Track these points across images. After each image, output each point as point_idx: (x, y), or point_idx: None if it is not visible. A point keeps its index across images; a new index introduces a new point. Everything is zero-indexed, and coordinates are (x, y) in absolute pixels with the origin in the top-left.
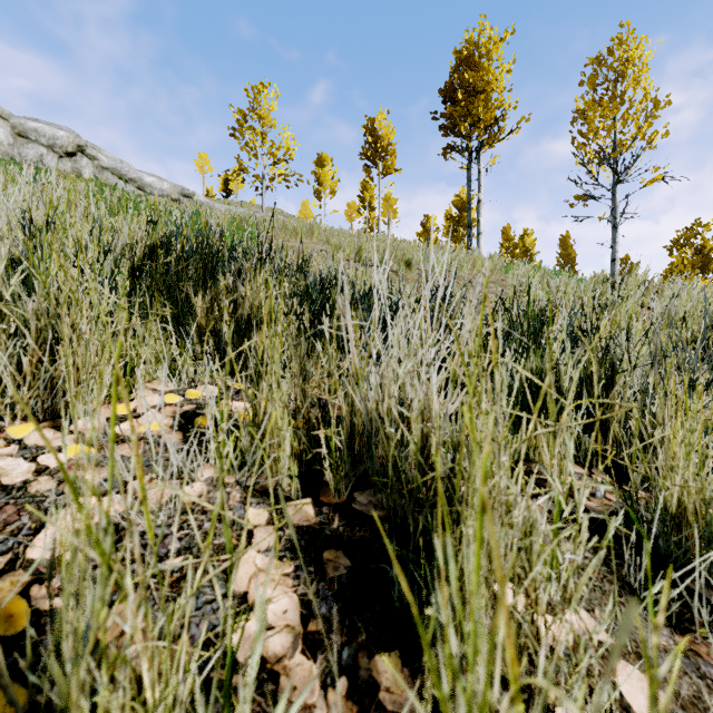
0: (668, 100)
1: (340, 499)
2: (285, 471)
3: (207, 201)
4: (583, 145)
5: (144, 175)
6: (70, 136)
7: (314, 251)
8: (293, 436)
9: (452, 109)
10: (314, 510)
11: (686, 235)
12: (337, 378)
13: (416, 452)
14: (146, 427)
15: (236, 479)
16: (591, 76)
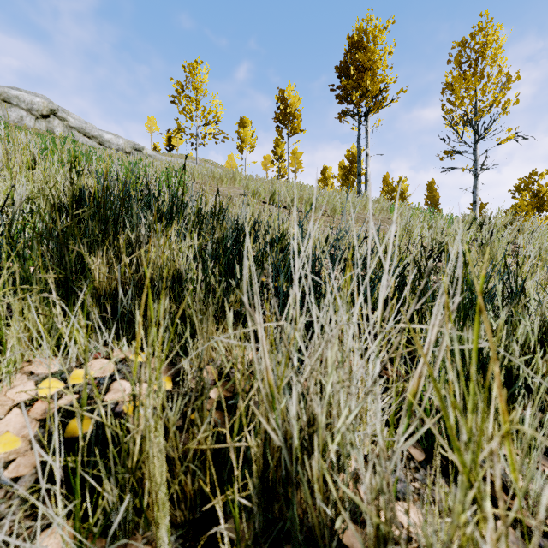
0: (518, 76)
1: None
2: (164, 547)
3: (154, 153)
4: (450, 111)
5: (104, 133)
6: (45, 102)
7: (236, 194)
8: (183, 469)
9: (346, 82)
10: None
11: (526, 182)
12: (241, 403)
13: None
14: None
15: None
16: (457, 56)
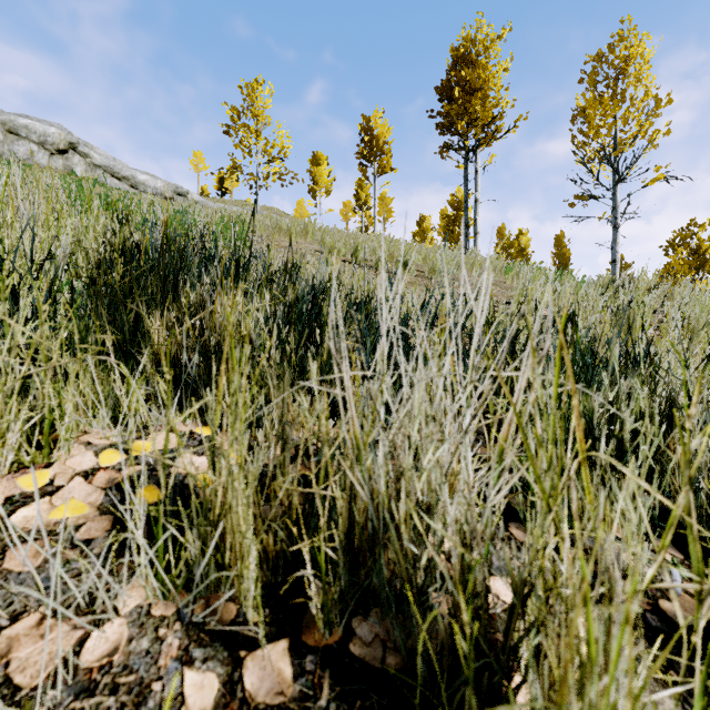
0: (670, 98)
1: (332, 636)
2: (250, 598)
3: (202, 199)
4: (583, 143)
5: (137, 173)
6: (62, 133)
7: (308, 251)
8: (265, 530)
9: (449, 107)
10: (292, 667)
11: (682, 235)
12: (327, 454)
13: (467, 648)
14: (60, 511)
15: (178, 607)
16: (591, 73)
